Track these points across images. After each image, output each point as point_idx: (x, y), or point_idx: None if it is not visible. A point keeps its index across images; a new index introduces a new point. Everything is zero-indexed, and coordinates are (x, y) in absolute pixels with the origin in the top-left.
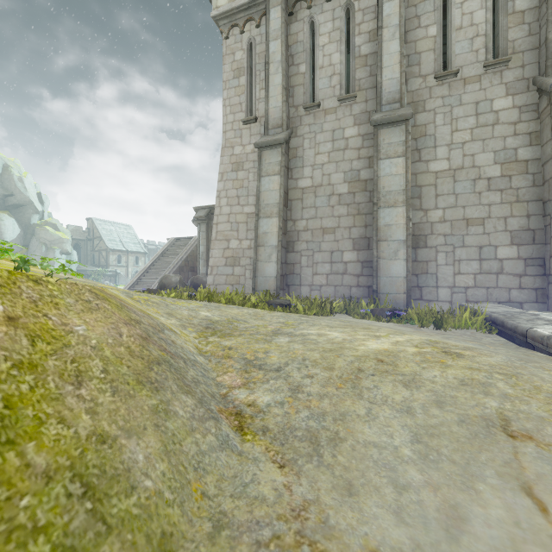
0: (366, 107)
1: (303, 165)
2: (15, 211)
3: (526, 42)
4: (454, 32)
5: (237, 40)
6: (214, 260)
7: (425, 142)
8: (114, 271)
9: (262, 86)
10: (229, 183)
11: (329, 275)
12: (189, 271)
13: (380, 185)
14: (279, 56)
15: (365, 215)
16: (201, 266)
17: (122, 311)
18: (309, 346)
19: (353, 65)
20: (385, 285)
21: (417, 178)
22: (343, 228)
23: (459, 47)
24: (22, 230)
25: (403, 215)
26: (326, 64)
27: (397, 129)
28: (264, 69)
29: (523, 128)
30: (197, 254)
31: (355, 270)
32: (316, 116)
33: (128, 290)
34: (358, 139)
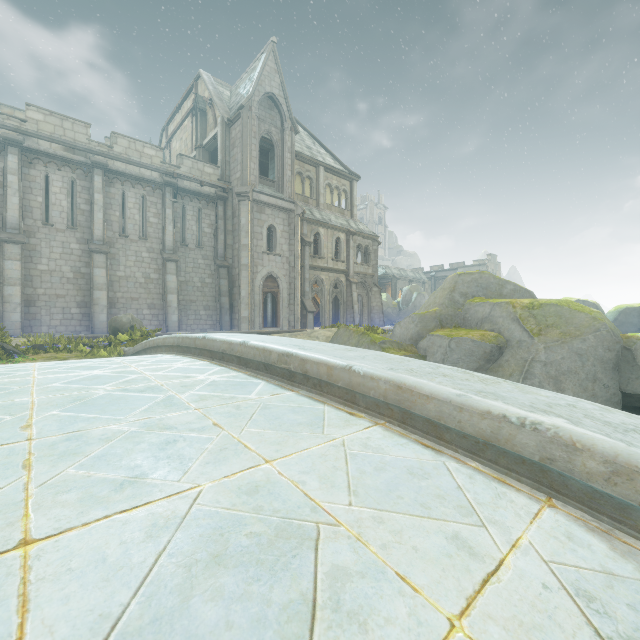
0: None
1: None
2: None
3: (85, 224)
4: (52, 205)
5: None
6: None
7: (36, 254)
8: None
9: None
10: None
11: None
12: None
13: (6, 274)
14: None
15: None
16: None
17: None
18: None
19: None
20: (9, 325)
21: (30, 271)
22: None
23: (55, 213)
24: None
25: (20, 291)
26: None
27: (17, 246)
28: None
29: (84, 260)
30: None
31: None
32: None
33: None
34: None
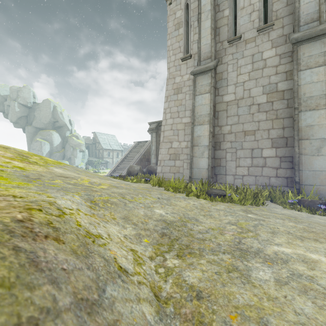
0: (282, 31)
1: (227, 84)
2: (59, 130)
3: None
4: None
5: (177, 3)
6: (161, 156)
7: None
8: (106, 160)
9: (195, 32)
10: (172, 103)
11: (250, 167)
12: (145, 161)
13: (301, 92)
14: (208, 6)
15: (282, 119)
16: (152, 159)
17: (2, 305)
18: (325, 307)
19: (270, 0)
20: (308, 178)
21: None
22: (262, 131)
23: None
24: (62, 139)
25: (325, 116)
26: (246, 5)
27: (317, 43)
28: (196, 19)
29: None
30: (150, 151)
31: (274, 164)
32: (237, 46)
33: (104, 179)
34: (275, 58)
